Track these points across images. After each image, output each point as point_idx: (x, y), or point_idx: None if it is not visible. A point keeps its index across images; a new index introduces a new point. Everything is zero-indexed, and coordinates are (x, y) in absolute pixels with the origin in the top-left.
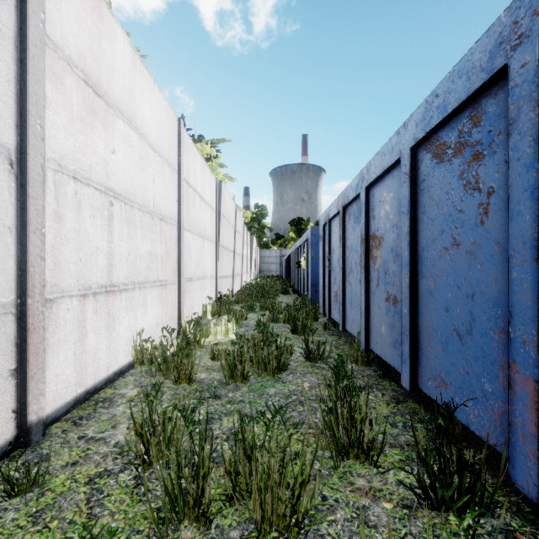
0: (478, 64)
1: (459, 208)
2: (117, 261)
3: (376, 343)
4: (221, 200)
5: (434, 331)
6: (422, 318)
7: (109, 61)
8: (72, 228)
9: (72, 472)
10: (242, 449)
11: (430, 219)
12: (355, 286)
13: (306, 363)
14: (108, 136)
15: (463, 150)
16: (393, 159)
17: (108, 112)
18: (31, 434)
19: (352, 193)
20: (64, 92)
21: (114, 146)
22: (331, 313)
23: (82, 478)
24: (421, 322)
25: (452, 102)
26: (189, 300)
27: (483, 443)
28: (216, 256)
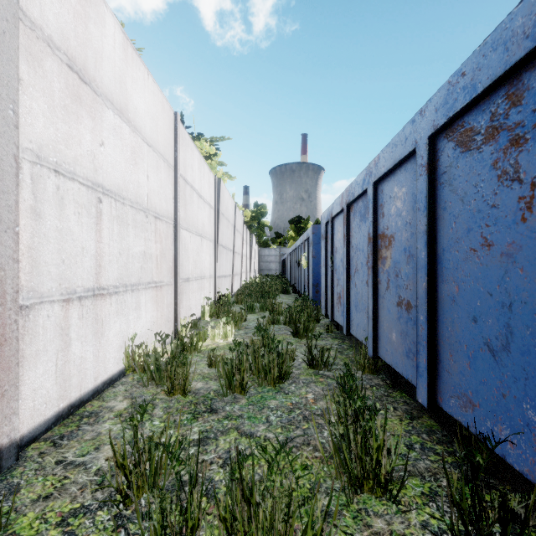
0: (520, 31)
1: (491, 203)
2: (106, 262)
3: (386, 350)
4: (219, 198)
5: (457, 343)
6: (442, 327)
7: (97, 46)
8: (54, 227)
9: (43, 508)
10: (240, 490)
11: (453, 216)
12: (361, 288)
13: (310, 370)
14: (96, 126)
15: (497, 135)
16: (407, 150)
17: (96, 101)
18: (1, 460)
19: (358, 189)
20: (43, 75)
21: (102, 139)
22: (334, 315)
23: (53, 518)
24: (441, 331)
25: (484, 79)
26: (187, 301)
27: (520, 475)
28: (214, 255)
